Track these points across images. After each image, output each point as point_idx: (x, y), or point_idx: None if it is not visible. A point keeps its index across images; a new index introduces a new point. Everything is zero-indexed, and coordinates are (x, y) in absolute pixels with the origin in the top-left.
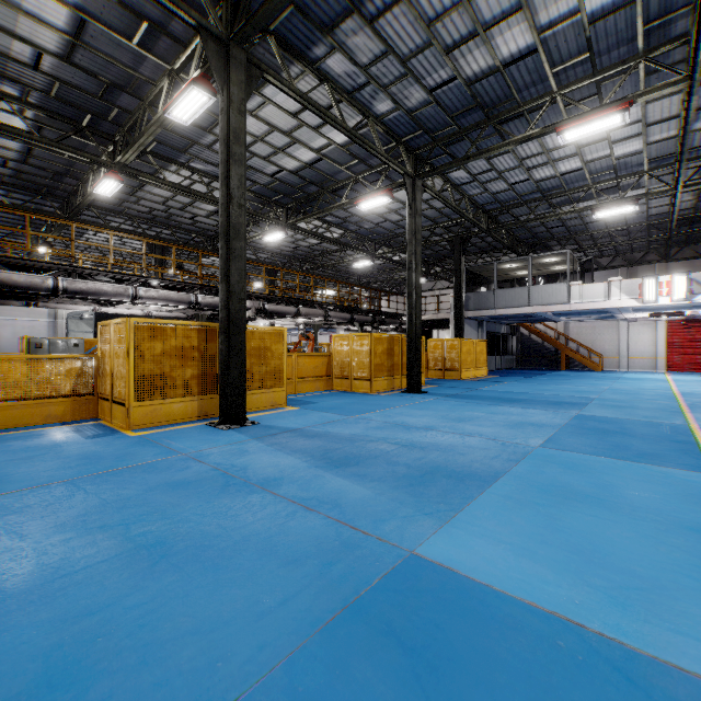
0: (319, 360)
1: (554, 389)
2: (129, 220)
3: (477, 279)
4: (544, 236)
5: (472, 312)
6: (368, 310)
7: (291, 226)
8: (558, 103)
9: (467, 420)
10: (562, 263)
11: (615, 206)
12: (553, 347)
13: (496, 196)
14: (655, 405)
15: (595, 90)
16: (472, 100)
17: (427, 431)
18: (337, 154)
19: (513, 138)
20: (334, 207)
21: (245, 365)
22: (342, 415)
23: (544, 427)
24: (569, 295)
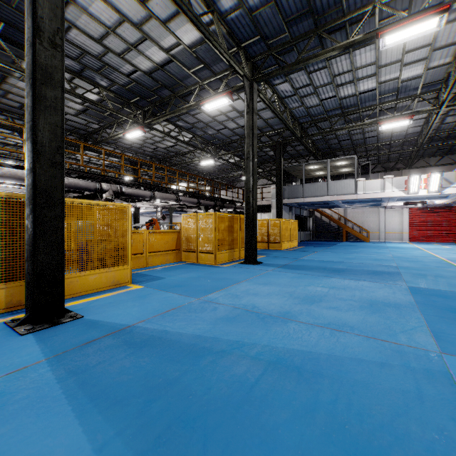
0: (169, 236)
1: (356, 257)
2: (4, 115)
3: (285, 179)
4: (335, 147)
5: (287, 200)
6: (211, 197)
7: (148, 125)
8: (374, 17)
9: (317, 299)
10: (348, 166)
11: (396, 120)
12: (336, 226)
13: (309, 110)
14: (453, 273)
15: (407, 5)
16: (306, 4)
17: (286, 322)
18: (185, 57)
19: (338, 44)
20: (183, 108)
21: (63, 245)
22: (186, 297)
23: (403, 309)
24: (356, 188)
